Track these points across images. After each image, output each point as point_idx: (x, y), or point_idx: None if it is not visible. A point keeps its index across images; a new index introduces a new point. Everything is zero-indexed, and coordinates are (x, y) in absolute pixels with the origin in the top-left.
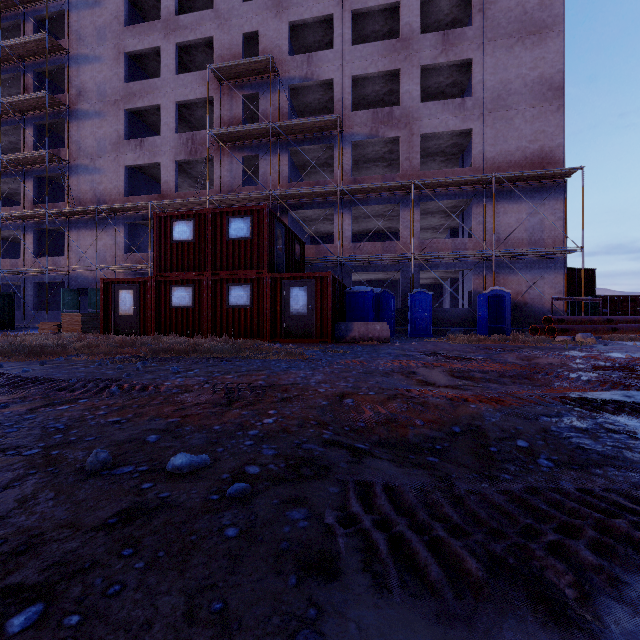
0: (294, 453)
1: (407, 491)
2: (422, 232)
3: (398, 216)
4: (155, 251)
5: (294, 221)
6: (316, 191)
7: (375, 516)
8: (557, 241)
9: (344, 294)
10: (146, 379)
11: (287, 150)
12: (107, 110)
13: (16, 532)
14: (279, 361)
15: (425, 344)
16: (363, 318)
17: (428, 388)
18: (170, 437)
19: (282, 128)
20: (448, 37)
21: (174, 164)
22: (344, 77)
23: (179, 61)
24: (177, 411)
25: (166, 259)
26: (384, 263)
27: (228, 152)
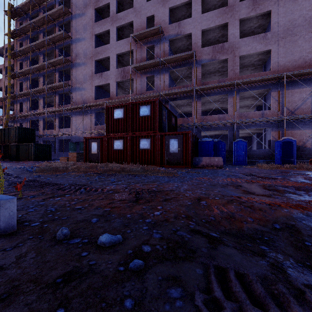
0: (172, 238)
1: (255, 280)
2: (240, 109)
3: (226, 101)
4: (106, 123)
5: (171, 106)
6: (182, 90)
7: (234, 303)
8: None
9: (197, 142)
10: (98, 185)
11: (168, 71)
12: (87, 61)
13: (6, 281)
14: (164, 177)
15: (244, 169)
16: (208, 155)
17: (250, 196)
18: (103, 220)
19: (165, 60)
20: (256, 0)
21: (115, 83)
22: (197, 31)
23: (118, 35)
24: (109, 204)
25: (111, 127)
26: (219, 126)
27: (140, 75)
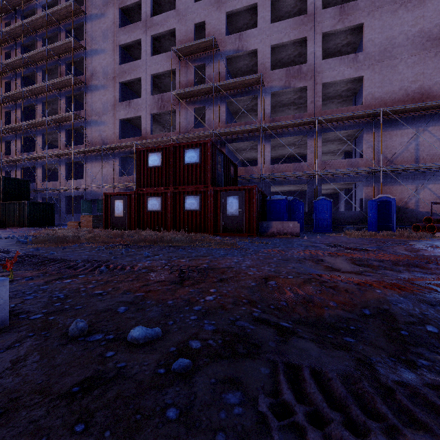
0: (229, 329)
1: (335, 378)
2: (323, 155)
3: (305, 144)
4: (137, 174)
5: (229, 151)
6: (245, 129)
7: (307, 407)
8: (435, 158)
9: (265, 201)
10: (126, 261)
11: (225, 101)
12: (108, 84)
13: (0, 394)
14: (219, 249)
15: (327, 238)
16: (279, 218)
17: (335, 273)
18: (134, 309)
19: (221, 86)
20: (344, 9)
21: (150, 116)
22: (265, 47)
23: (153, 47)
24: (143, 287)
25: (144, 179)
26: (295, 178)
27: (185, 106)
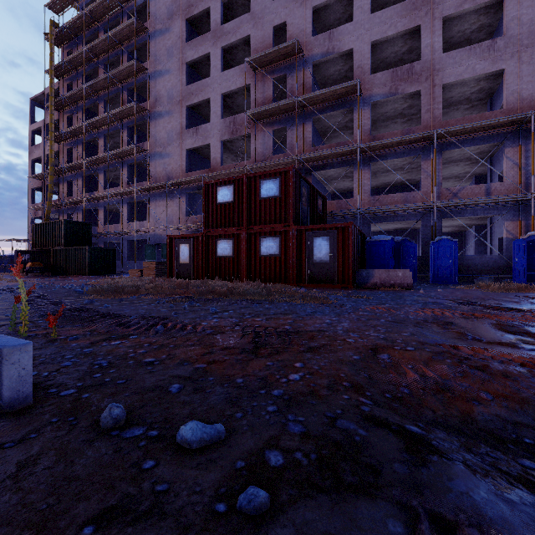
0: (327, 435)
1: None
2: (443, 182)
3: (417, 168)
4: (205, 212)
5: (317, 181)
6: (337, 152)
7: None
8: None
9: (364, 243)
10: (188, 318)
11: (310, 119)
12: (174, 109)
13: None
14: (304, 305)
15: (453, 291)
16: (383, 265)
17: (476, 344)
18: (191, 389)
19: (306, 100)
20: None
21: (220, 143)
22: (363, 44)
23: (224, 61)
24: (205, 355)
25: (213, 218)
26: (404, 213)
27: (261, 128)
